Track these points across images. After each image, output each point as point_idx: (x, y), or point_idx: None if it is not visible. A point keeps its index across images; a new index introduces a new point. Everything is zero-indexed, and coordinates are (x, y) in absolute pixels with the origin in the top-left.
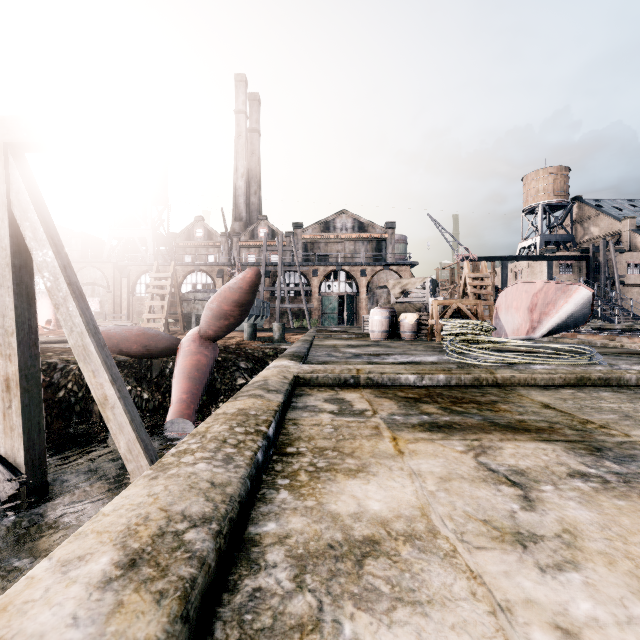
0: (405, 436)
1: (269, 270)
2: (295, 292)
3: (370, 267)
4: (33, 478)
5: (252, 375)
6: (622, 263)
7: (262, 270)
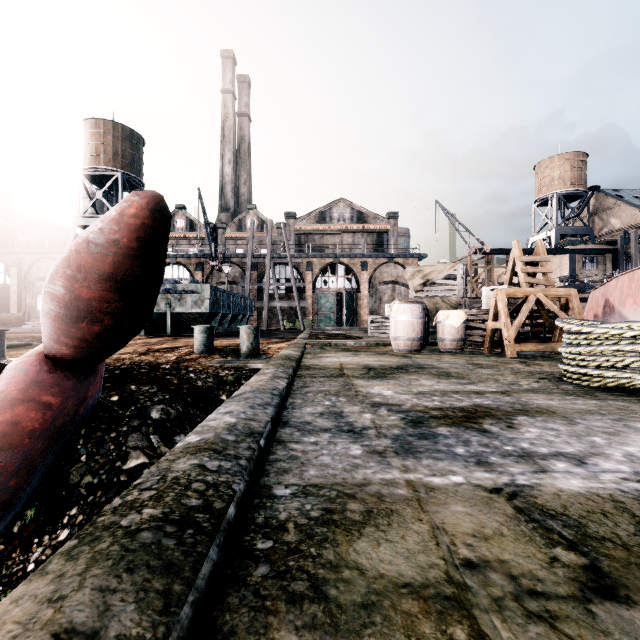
0: None
1: (256, 263)
2: (286, 288)
3: (372, 260)
4: None
5: (173, 436)
6: None
7: (248, 262)
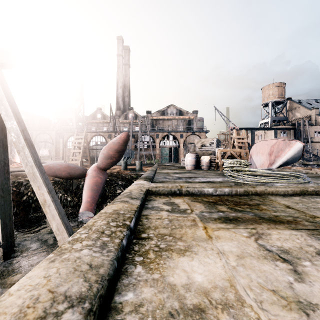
0: (211, 226)
1: (134, 134)
2: (147, 146)
3: (185, 133)
4: (6, 244)
5: (125, 188)
6: (312, 131)
7: (130, 134)
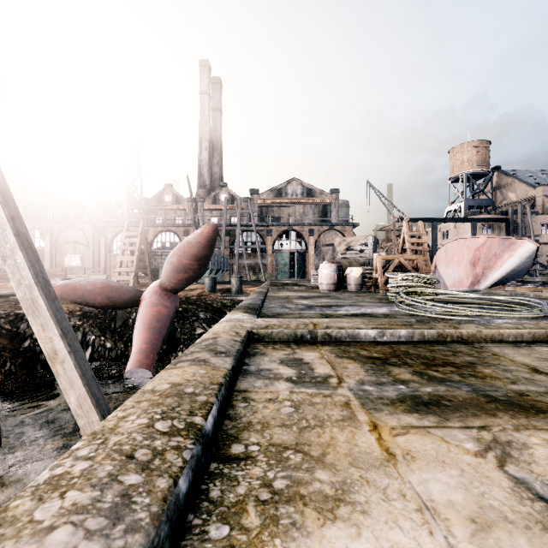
0: (387, 421)
1: (229, 230)
2: (252, 249)
3: (317, 227)
4: None
5: (210, 325)
6: (537, 224)
7: (223, 230)
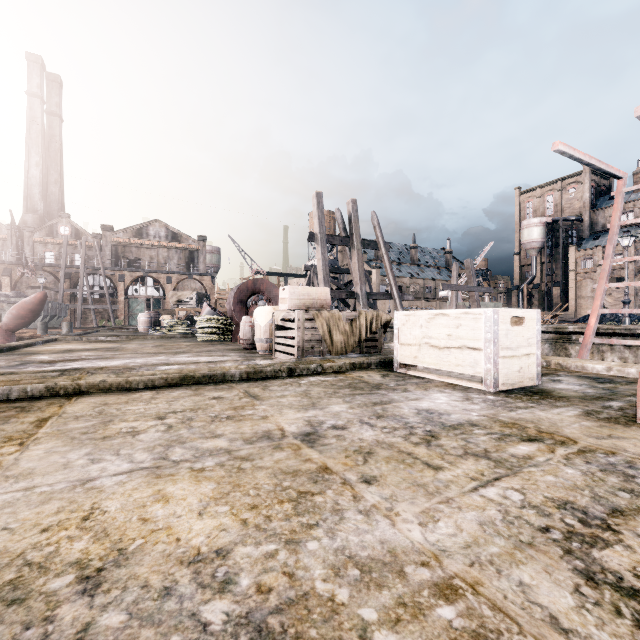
0: (77, 343)
1: (70, 272)
2: (100, 294)
3: (176, 275)
4: None
5: None
6: None
7: (61, 272)
